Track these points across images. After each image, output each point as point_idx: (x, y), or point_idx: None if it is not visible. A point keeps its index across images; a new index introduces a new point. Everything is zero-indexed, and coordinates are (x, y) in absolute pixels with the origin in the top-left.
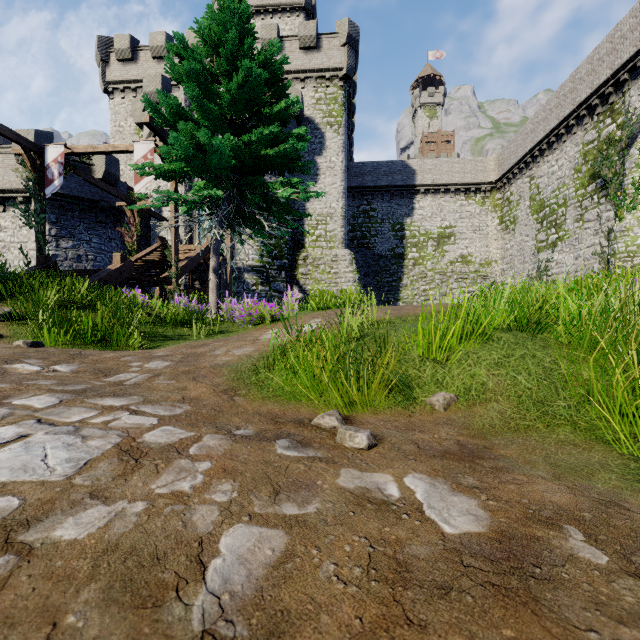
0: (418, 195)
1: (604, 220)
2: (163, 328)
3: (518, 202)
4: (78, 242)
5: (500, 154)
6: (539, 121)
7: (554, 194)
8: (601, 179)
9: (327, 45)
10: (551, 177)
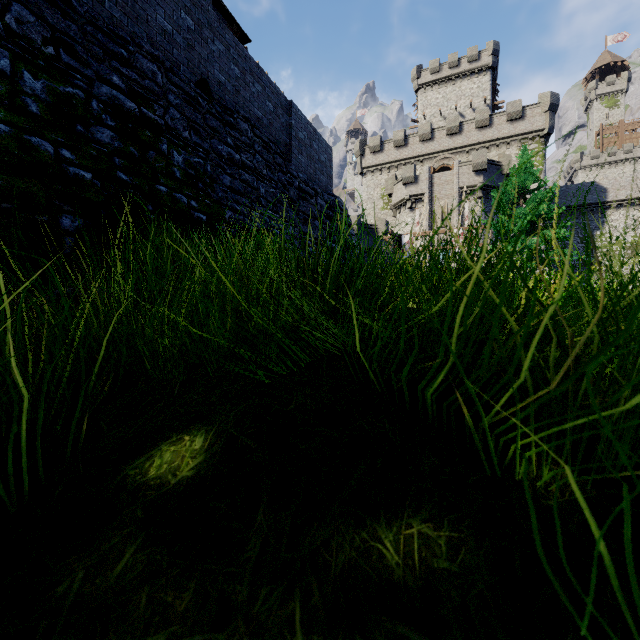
0: (609, 210)
1: None
2: None
3: None
4: None
5: None
6: None
7: None
8: None
9: (530, 114)
10: None
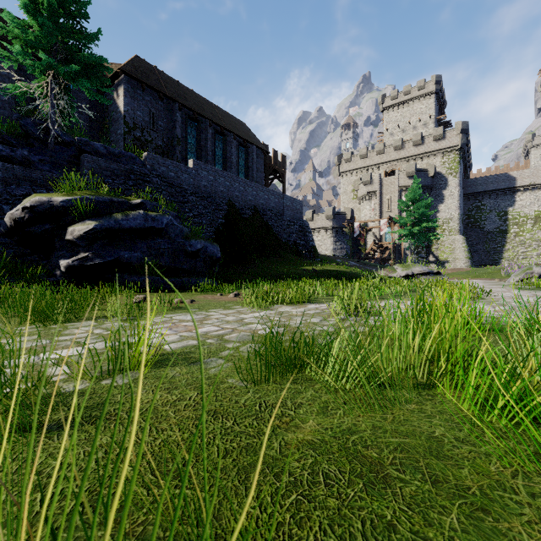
0: (518, 192)
1: None
2: None
3: None
4: (341, 243)
5: None
6: None
7: None
8: None
9: (449, 135)
10: None
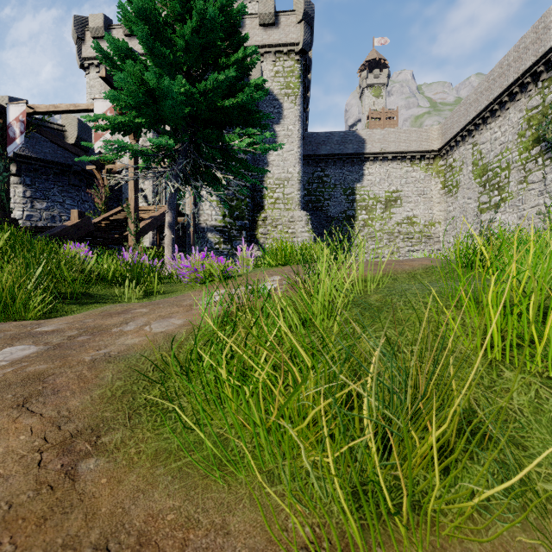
0: (367, 162)
1: (549, 181)
2: (88, 287)
3: (461, 167)
4: (52, 203)
5: (443, 124)
6: (482, 91)
7: (497, 159)
8: (546, 142)
9: (285, 22)
10: (494, 143)
